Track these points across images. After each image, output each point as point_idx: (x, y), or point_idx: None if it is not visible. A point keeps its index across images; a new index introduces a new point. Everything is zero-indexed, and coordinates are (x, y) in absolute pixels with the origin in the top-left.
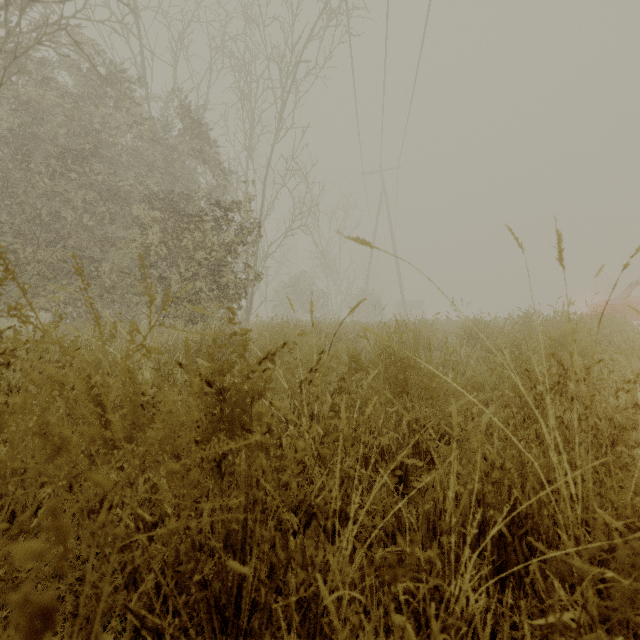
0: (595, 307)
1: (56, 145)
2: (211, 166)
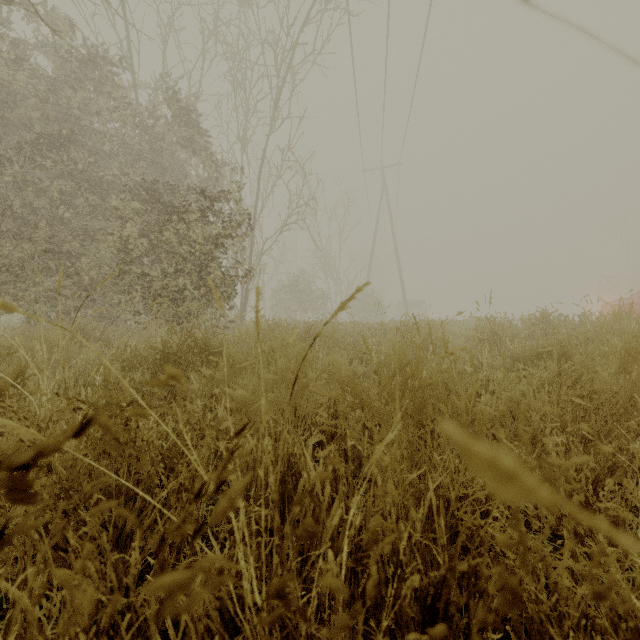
0: (609, 307)
1: (29, 130)
2: (202, 157)
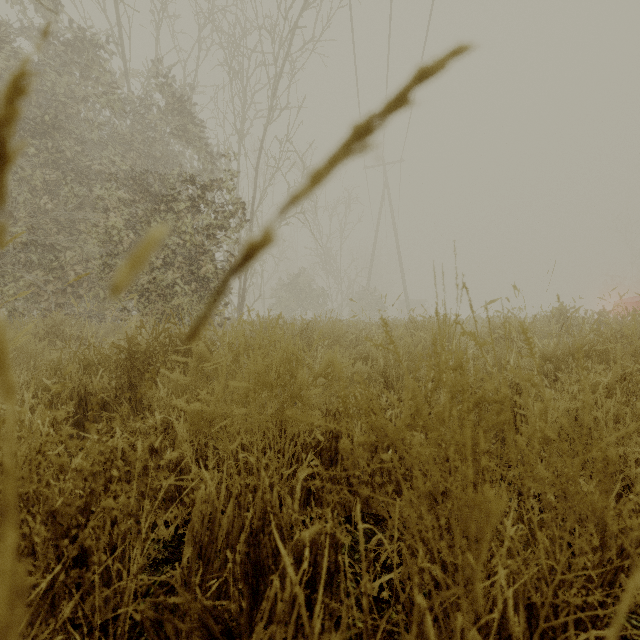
0: (622, 304)
1: None
2: (196, 147)
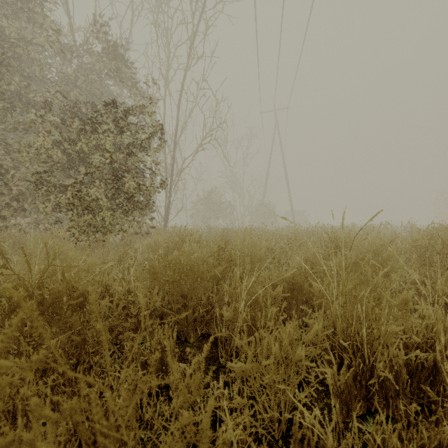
0: None
1: None
2: (128, 86)
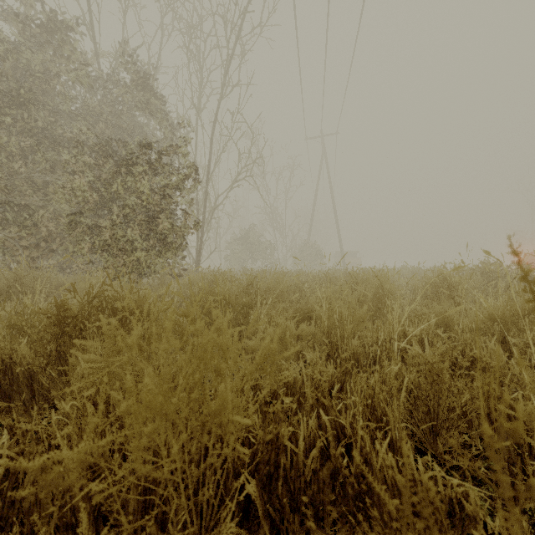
0: (532, 256)
1: None
2: (158, 118)
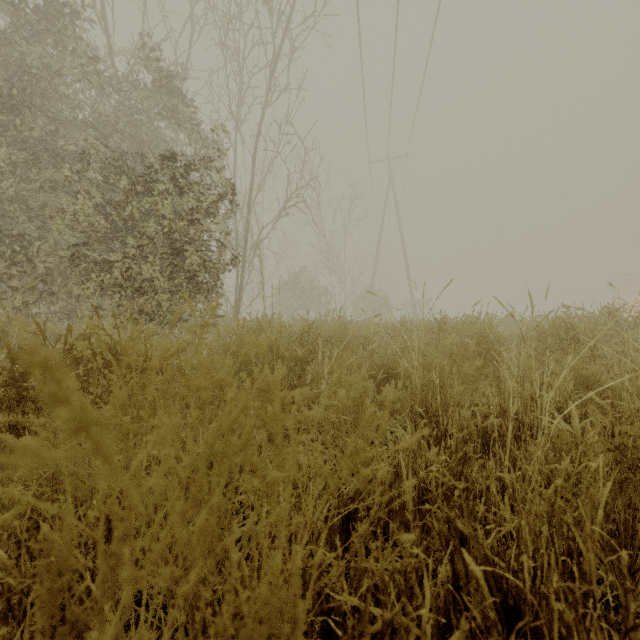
0: None
1: None
2: (187, 130)
